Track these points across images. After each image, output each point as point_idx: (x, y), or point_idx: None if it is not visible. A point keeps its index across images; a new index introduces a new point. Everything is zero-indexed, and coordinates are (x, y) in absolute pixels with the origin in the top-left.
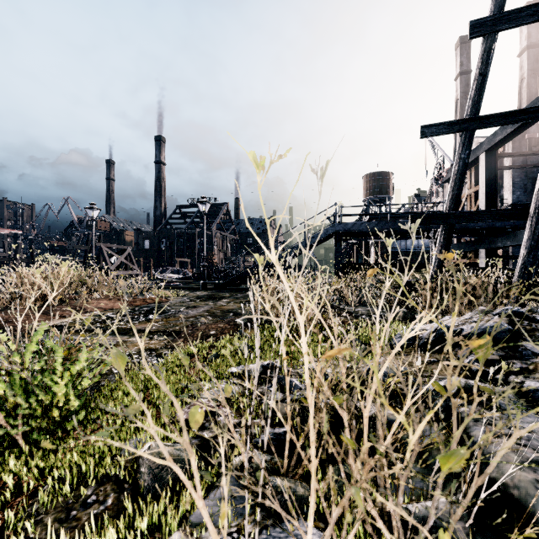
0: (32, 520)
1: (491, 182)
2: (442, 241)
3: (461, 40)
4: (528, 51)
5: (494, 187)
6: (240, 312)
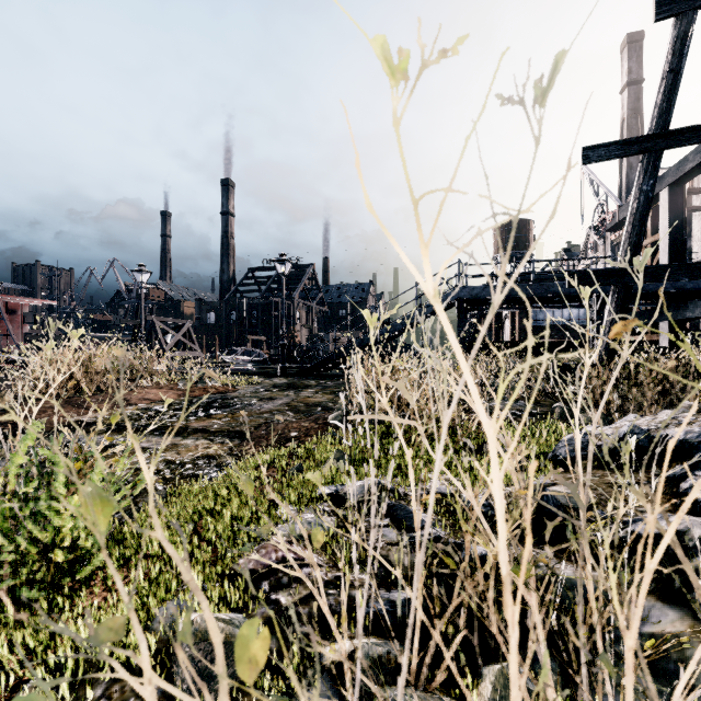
0: None
1: (677, 228)
2: (614, 308)
3: (628, 39)
4: None
5: (682, 235)
6: (331, 407)
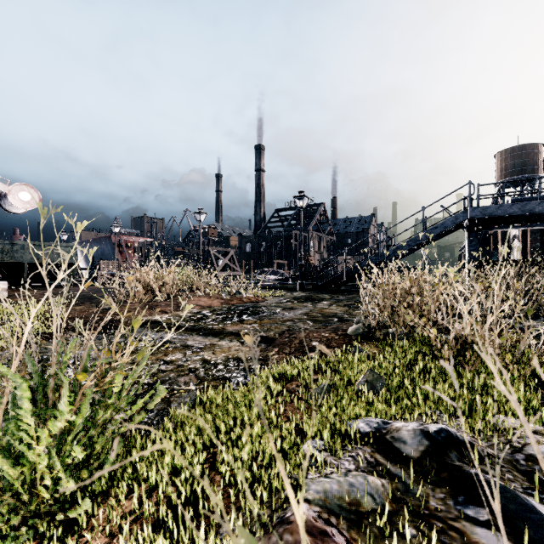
0: None
1: None
2: None
3: None
4: None
5: None
6: (346, 318)
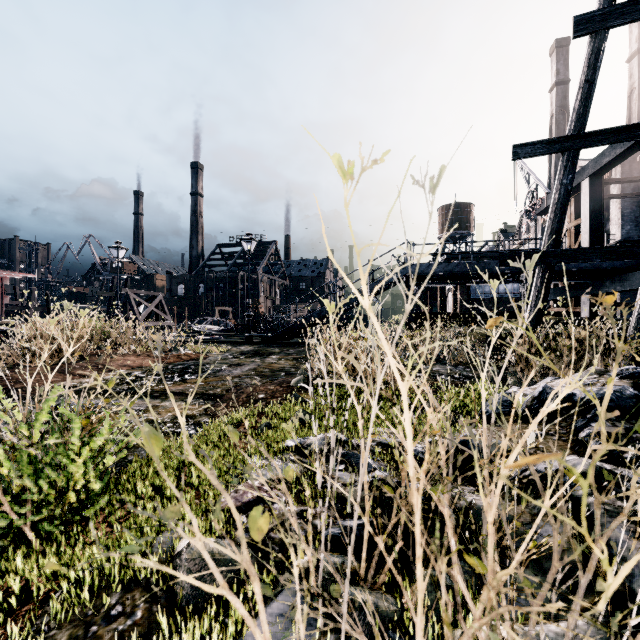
0: (41, 639)
1: (596, 214)
2: (539, 285)
3: (557, 44)
4: (639, 56)
5: (600, 220)
6: (293, 372)
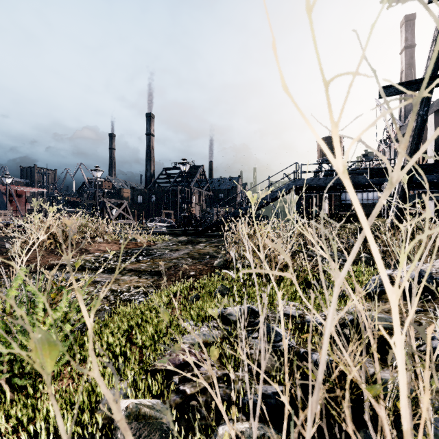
0: None
1: None
2: (400, 192)
3: (405, 19)
4: None
5: None
6: (215, 255)
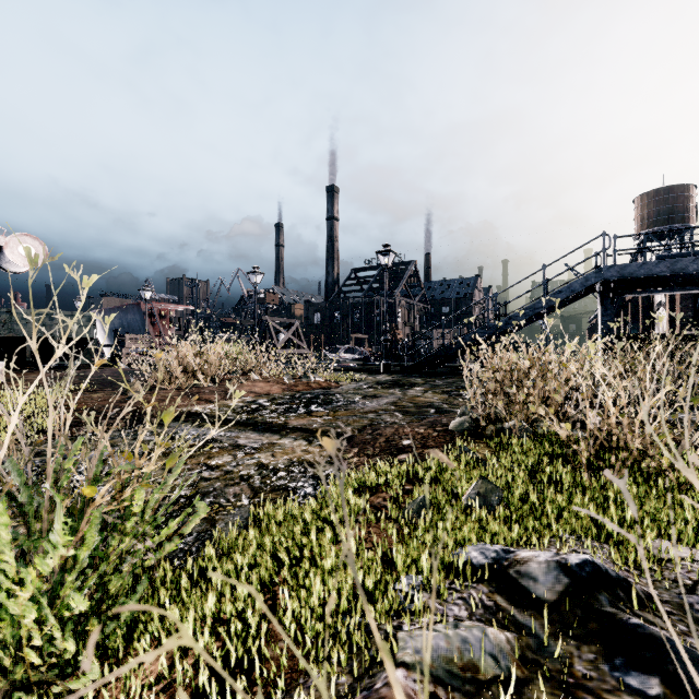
0: None
1: None
2: None
3: None
4: None
5: None
6: (446, 409)
